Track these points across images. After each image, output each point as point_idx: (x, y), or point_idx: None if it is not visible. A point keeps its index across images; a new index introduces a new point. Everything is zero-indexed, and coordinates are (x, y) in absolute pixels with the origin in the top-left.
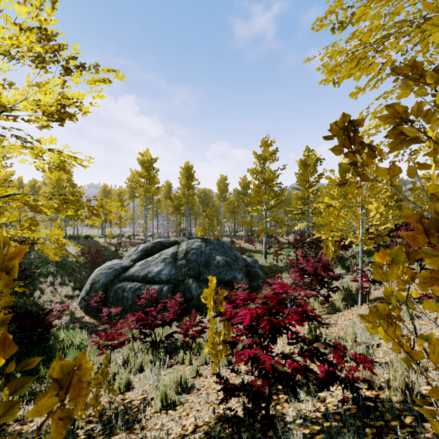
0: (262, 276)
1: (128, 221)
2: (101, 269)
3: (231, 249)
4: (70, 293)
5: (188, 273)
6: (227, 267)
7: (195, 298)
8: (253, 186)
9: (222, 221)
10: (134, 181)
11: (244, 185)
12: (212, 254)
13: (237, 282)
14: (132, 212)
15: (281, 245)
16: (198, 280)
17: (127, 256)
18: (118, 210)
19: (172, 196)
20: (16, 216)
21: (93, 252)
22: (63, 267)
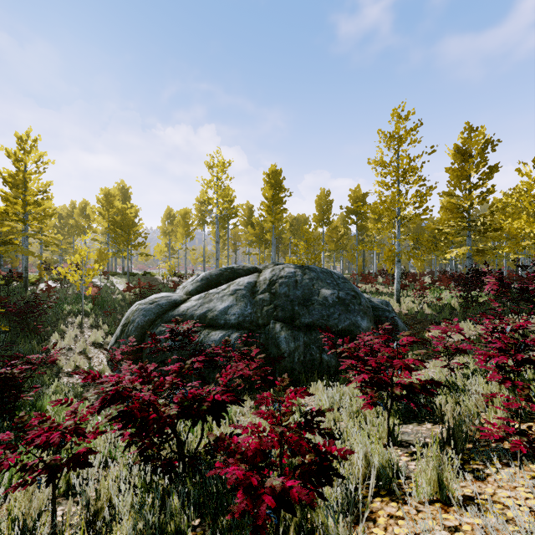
0: (401, 328)
1: (200, 259)
2: (139, 304)
3: (345, 280)
4: (99, 340)
5: (273, 313)
6: (341, 306)
7: (285, 356)
8: (378, 184)
9: (323, 255)
10: (205, 202)
11: (357, 199)
12: (315, 286)
13: (361, 333)
14: (205, 248)
15: (421, 285)
16: (291, 326)
17: (181, 287)
18: (182, 236)
19: (254, 221)
20: (51, 238)
21: (144, 288)
22: (101, 305)
